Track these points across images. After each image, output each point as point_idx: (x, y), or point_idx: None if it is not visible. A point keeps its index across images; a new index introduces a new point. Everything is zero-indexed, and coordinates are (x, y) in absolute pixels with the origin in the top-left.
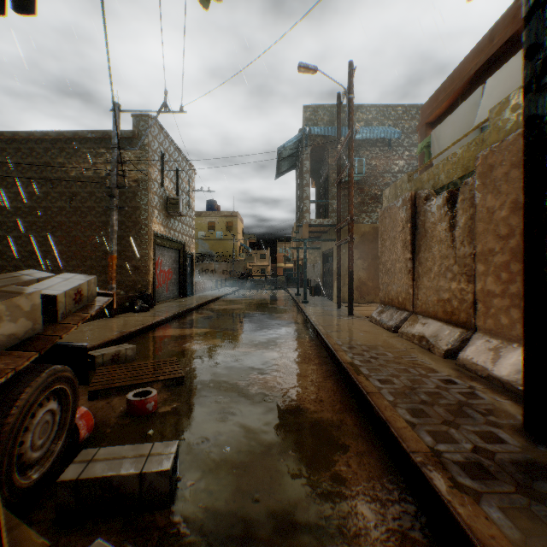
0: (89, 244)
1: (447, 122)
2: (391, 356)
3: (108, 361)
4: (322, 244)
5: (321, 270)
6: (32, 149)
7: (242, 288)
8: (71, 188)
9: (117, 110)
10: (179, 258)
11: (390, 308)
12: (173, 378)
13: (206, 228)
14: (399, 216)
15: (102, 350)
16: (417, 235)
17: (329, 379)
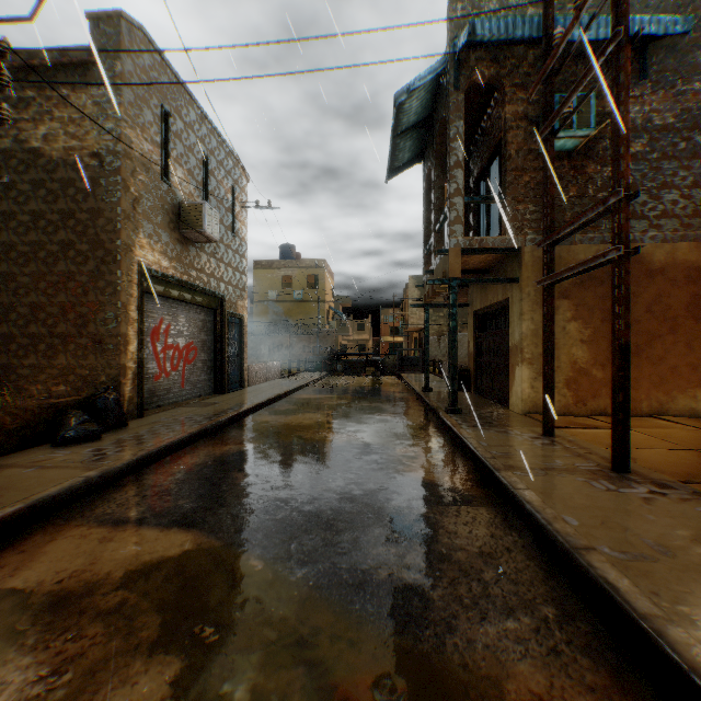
0: (5, 291)
1: None
2: None
3: None
4: (474, 297)
5: (471, 345)
6: None
7: (330, 373)
8: None
9: None
10: (214, 323)
11: None
12: None
13: (279, 285)
14: None
15: None
16: None
17: None
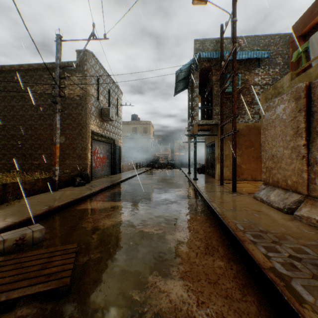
0: (48, 139)
1: None
2: (314, 256)
3: (11, 245)
4: (206, 139)
5: (205, 156)
6: (13, 77)
7: (152, 168)
8: (37, 102)
9: (59, 40)
10: (111, 149)
11: (275, 188)
12: (54, 287)
13: (131, 131)
14: (288, 107)
15: (7, 234)
16: (312, 122)
17: (247, 291)
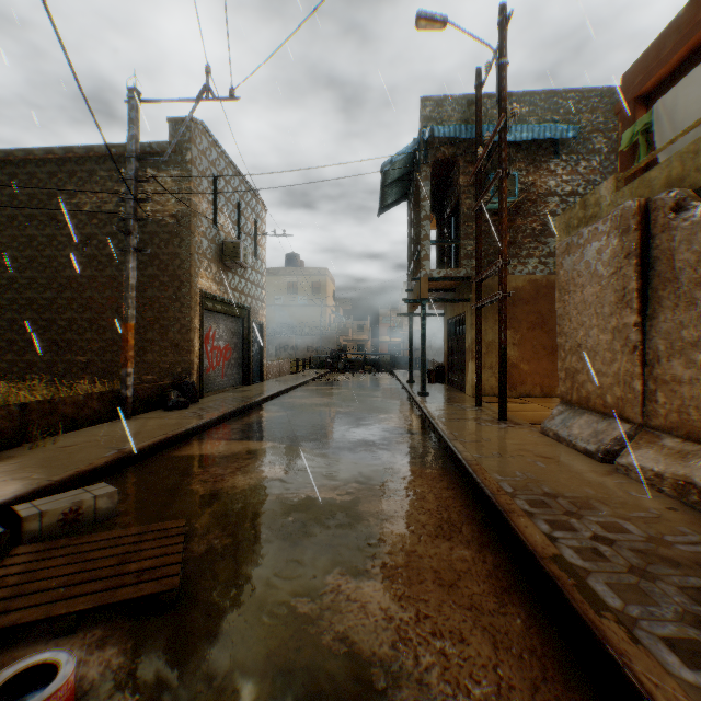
0: (109, 309)
1: (693, 77)
2: (639, 536)
3: (55, 524)
4: (447, 309)
5: (445, 346)
6: (31, 175)
7: (332, 371)
8: (84, 228)
9: (135, 100)
10: (243, 329)
11: (582, 412)
12: (151, 593)
13: (285, 291)
14: (607, 248)
15: (46, 502)
16: (651, 279)
17: (510, 598)
